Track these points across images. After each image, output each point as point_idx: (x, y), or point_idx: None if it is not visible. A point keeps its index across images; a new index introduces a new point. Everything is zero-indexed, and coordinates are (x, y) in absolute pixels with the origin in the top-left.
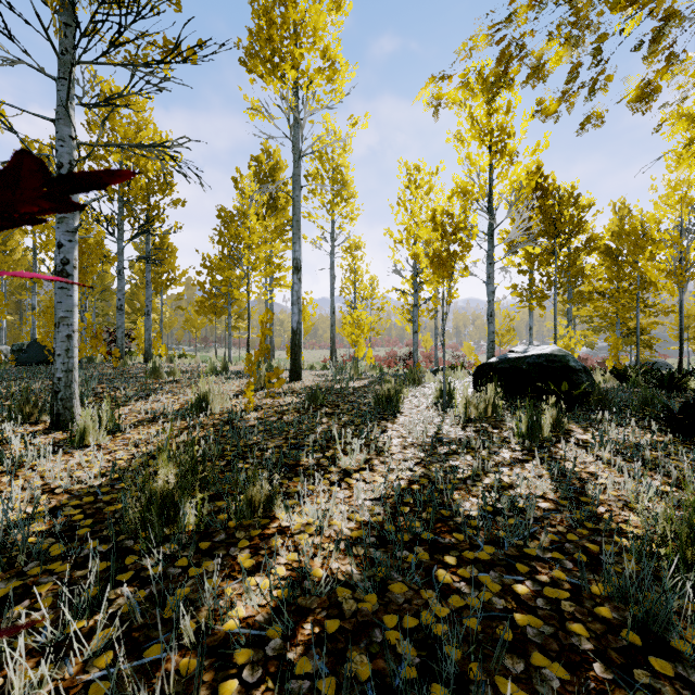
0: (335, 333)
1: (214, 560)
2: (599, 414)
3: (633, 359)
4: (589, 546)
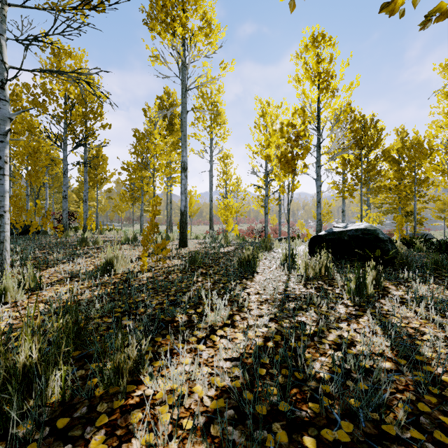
0: (212, 214)
1: (64, 447)
2: (406, 274)
3: (408, 232)
4: (444, 421)
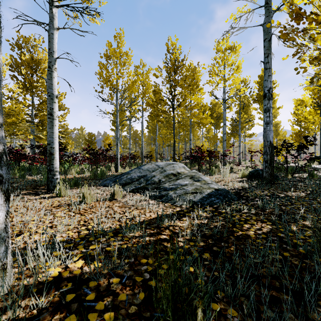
0: None
1: None
2: None
3: None
4: None
